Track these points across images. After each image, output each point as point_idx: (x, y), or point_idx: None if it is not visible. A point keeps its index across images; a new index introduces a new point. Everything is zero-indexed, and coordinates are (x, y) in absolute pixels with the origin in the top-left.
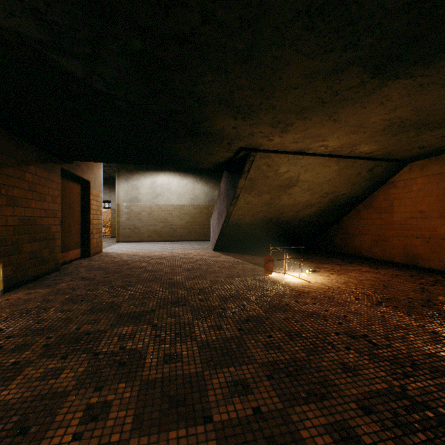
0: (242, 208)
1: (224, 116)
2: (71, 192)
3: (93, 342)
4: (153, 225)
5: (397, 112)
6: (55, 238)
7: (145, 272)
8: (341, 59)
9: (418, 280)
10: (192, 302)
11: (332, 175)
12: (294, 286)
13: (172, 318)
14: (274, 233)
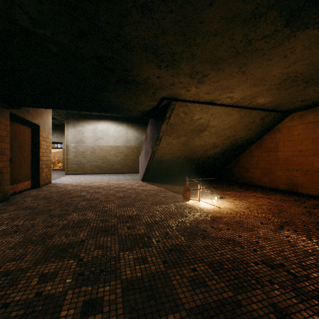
0: (164, 148)
1: (150, 64)
2: (21, 133)
3: (8, 286)
4: (95, 161)
5: (295, 66)
6: (3, 172)
7: (83, 200)
8: (263, 0)
9: (302, 204)
10: (120, 231)
11: (234, 122)
12: (208, 211)
13: (99, 250)
14: (188, 167)
